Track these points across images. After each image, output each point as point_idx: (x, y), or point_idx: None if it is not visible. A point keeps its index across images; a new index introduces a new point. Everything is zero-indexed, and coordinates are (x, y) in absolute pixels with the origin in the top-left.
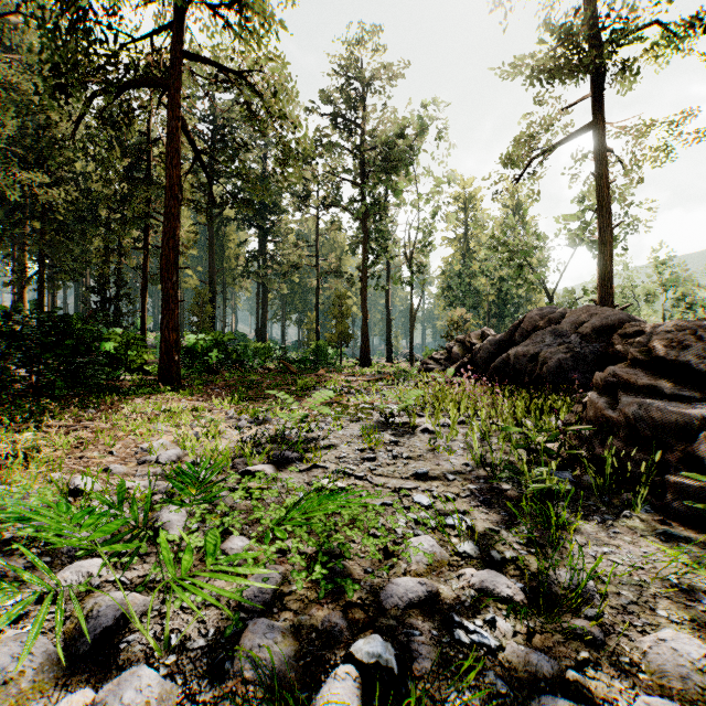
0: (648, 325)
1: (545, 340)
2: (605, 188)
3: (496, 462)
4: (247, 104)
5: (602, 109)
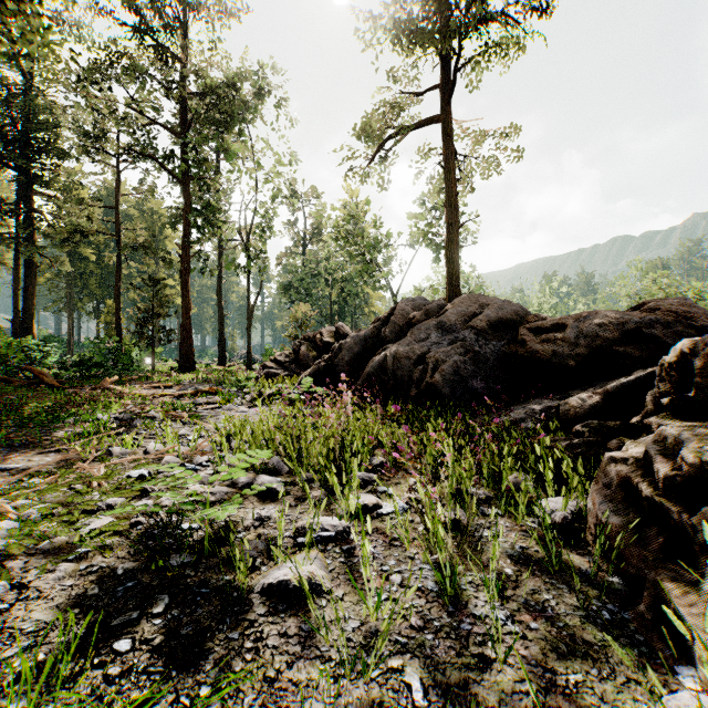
0: (569, 317)
1: (431, 336)
2: (452, 184)
3: None
4: None
5: (449, 104)
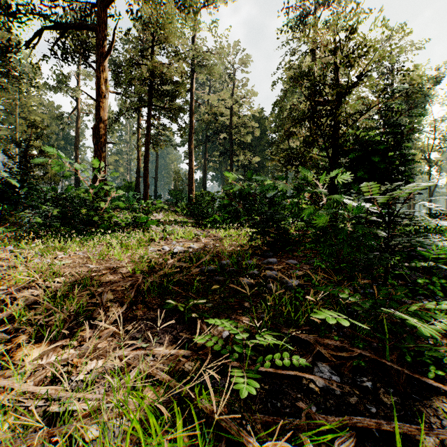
0: None
1: None
2: None
3: None
4: None
5: None
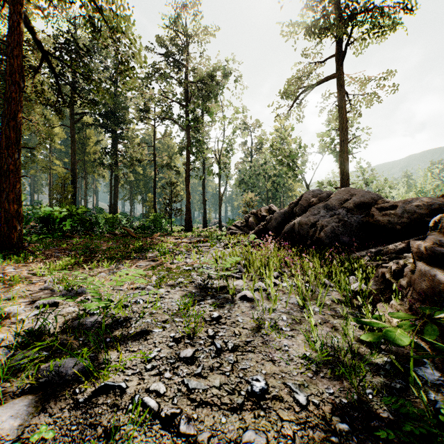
0: (399, 201)
1: (320, 212)
2: (343, 116)
3: (335, 348)
4: (89, 17)
5: (342, 66)
